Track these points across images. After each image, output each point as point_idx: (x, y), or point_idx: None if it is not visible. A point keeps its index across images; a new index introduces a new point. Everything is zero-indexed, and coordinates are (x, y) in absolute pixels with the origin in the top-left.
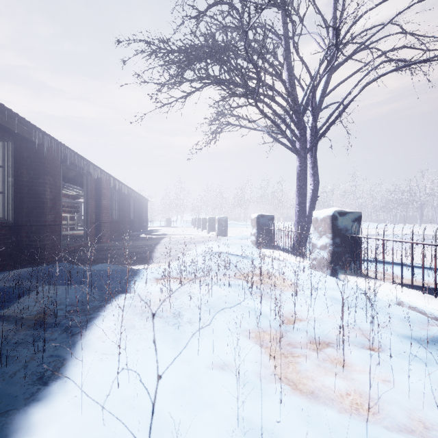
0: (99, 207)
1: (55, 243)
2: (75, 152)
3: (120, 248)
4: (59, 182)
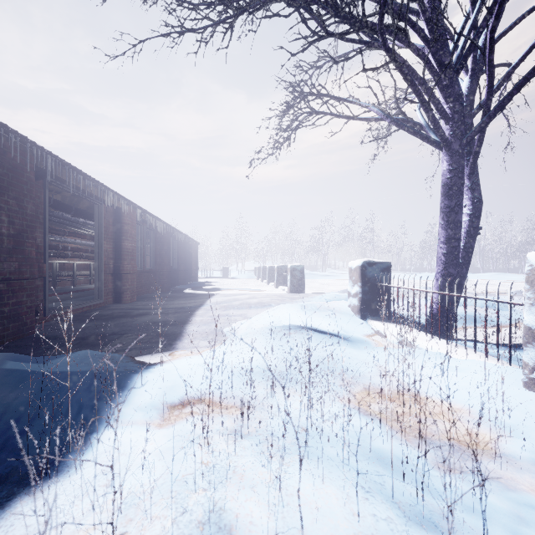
0: (119, 251)
1: (22, 310)
2: (65, 163)
3: (143, 312)
4: (31, 208)
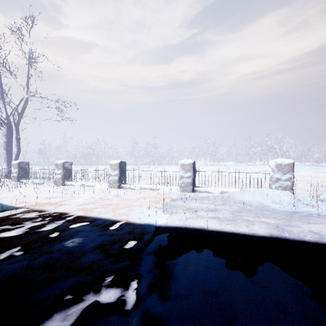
0: None
1: None
2: None
3: None
4: None
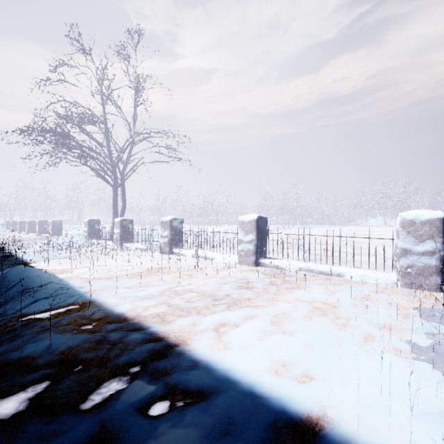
0: None
1: None
2: None
3: None
4: None
